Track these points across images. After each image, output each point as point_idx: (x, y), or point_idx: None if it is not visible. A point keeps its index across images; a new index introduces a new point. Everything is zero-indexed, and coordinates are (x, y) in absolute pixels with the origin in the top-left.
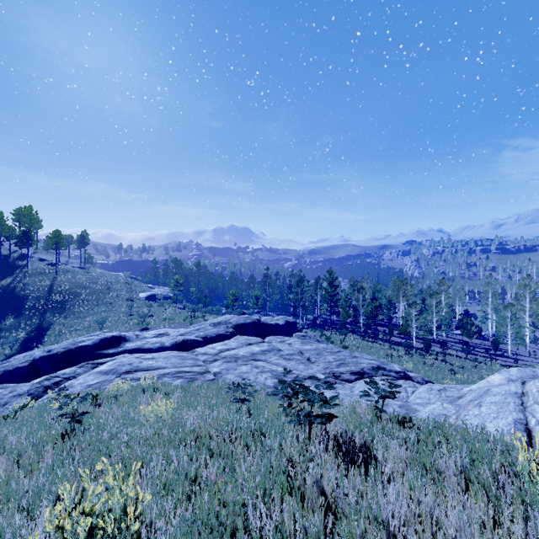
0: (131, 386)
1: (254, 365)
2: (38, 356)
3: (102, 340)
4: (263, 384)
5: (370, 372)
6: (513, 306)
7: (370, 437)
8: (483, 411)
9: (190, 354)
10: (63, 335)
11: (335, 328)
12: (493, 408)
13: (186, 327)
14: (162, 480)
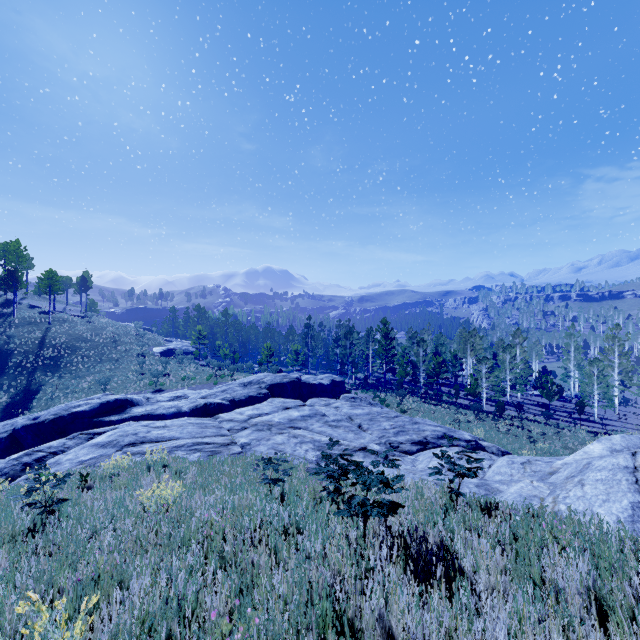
0: (134, 462)
1: (292, 433)
2: (19, 425)
3: (102, 405)
4: (302, 458)
5: (435, 442)
6: (600, 362)
7: (448, 533)
8: (588, 492)
9: (213, 420)
10: (56, 399)
11: (391, 389)
12: (601, 488)
13: (210, 388)
14: (143, 612)
